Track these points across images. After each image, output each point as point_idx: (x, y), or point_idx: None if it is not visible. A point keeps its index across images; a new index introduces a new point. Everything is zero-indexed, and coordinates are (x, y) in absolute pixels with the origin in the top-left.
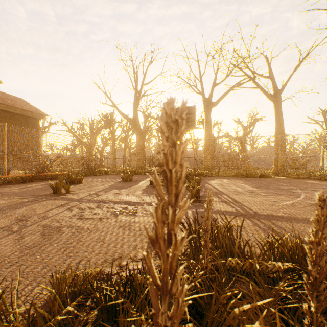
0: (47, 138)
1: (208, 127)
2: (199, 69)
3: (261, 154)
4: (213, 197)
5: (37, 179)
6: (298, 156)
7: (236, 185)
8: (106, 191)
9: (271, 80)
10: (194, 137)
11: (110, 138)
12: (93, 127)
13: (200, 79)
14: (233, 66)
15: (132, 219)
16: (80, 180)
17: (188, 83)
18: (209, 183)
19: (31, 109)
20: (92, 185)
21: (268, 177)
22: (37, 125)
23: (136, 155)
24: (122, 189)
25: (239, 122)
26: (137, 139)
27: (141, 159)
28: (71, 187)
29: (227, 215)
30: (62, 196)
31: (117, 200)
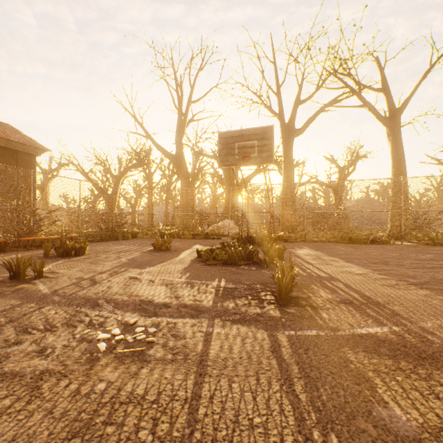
0: (34, 180)
1: (288, 167)
2: (276, 74)
3: (374, 207)
4: (320, 290)
5: (16, 246)
6: (433, 210)
7: (344, 258)
8: (114, 272)
9: (385, 95)
10: (269, 180)
11: (145, 186)
12: (120, 169)
13: (278, 91)
14: (326, 75)
15: (129, 380)
16: (82, 250)
17: (259, 97)
18: (297, 254)
19: (22, 139)
20: (99, 258)
21: (385, 243)
22: (32, 164)
23: (180, 209)
24: (147, 267)
25: (333, 160)
26: (182, 185)
27: (187, 215)
28: (58, 263)
29: (385, 357)
30: (21, 285)
31: (125, 296)
